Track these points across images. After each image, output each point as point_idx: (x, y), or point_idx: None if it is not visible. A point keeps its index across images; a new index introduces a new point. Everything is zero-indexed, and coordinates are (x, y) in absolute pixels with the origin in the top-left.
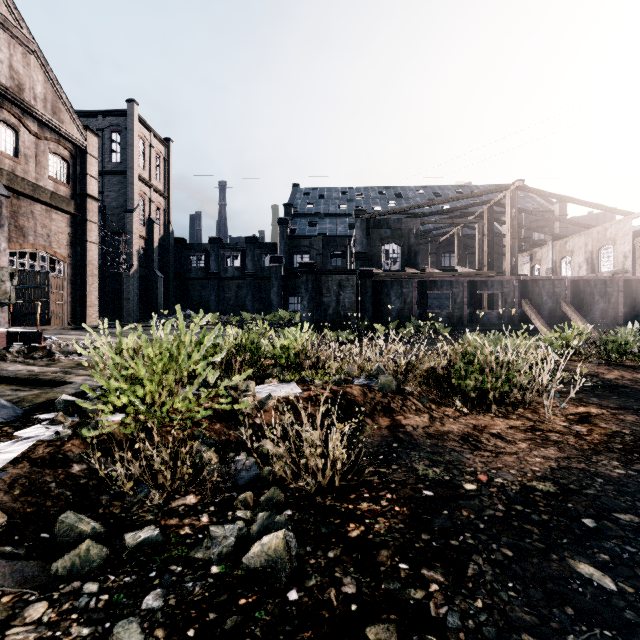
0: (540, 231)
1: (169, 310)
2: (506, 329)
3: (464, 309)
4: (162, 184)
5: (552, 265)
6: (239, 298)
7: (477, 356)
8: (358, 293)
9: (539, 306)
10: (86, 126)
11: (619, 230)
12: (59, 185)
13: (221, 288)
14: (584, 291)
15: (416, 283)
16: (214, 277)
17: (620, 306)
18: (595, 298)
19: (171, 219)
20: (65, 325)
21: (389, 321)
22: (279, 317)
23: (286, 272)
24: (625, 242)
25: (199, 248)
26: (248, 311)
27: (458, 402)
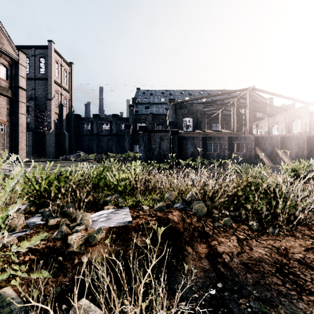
0: (262, 112)
1: (71, 152)
2: (247, 162)
3: (226, 151)
4: (68, 86)
5: (267, 129)
6: (109, 146)
7: (260, 184)
8: (170, 143)
9: (264, 150)
10: (18, 48)
11: (303, 111)
12: (1, 80)
13: (99, 140)
14: (287, 142)
15: (201, 138)
16: (95, 135)
17: (305, 150)
18: (292, 146)
19: (73, 104)
20: (5, 160)
21: (187, 158)
22: (129, 155)
23: (133, 132)
24: (306, 117)
25: (88, 120)
26: (113, 152)
27: (254, 223)
